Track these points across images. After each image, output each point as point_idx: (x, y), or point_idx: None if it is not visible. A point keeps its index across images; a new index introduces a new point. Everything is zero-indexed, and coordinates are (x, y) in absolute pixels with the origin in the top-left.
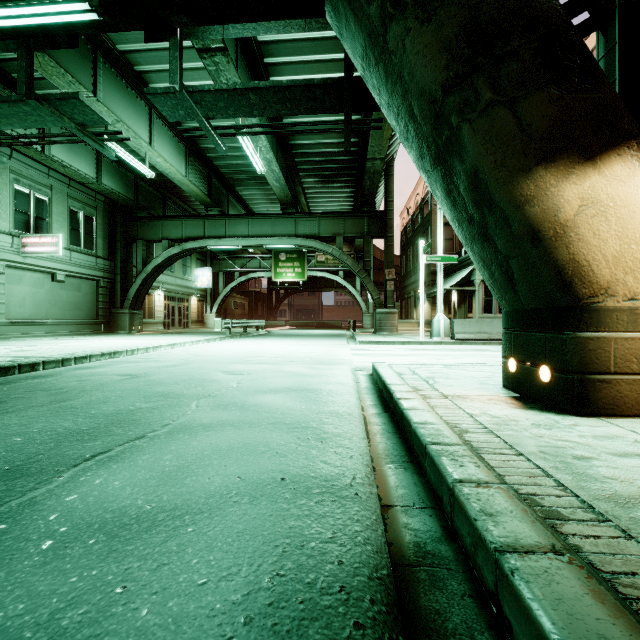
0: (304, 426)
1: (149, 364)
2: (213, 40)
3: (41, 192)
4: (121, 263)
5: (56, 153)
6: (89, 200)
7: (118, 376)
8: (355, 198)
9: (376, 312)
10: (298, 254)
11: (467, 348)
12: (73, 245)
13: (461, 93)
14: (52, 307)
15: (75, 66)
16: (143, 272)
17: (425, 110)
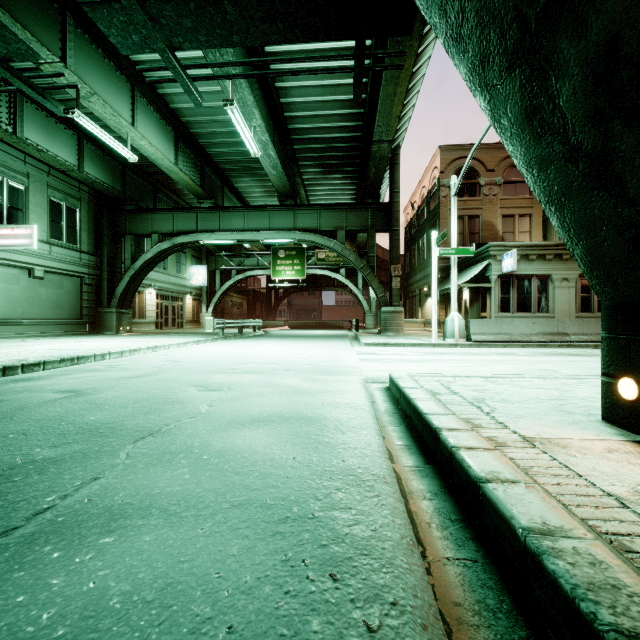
0: (297, 515)
1: (110, 374)
2: None
3: (16, 180)
4: (108, 259)
5: (30, 136)
6: (72, 190)
7: (55, 393)
8: (358, 191)
9: (381, 311)
10: (297, 251)
11: (489, 351)
12: (53, 239)
13: None
14: (29, 306)
15: (38, 25)
16: (131, 268)
17: None
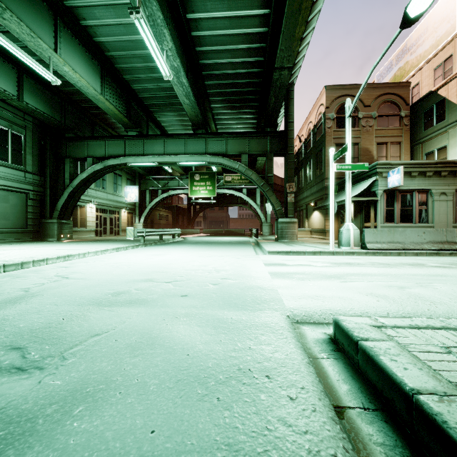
0: None
1: None
2: None
3: None
4: (50, 178)
5: None
6: (17, 119)
7: None
8: (257, 124)
9: (278, 222)
10: (209, 175)
11: (394, 261)
12: None
13: None
14: None
15: None
16: (70, 186)
17: None
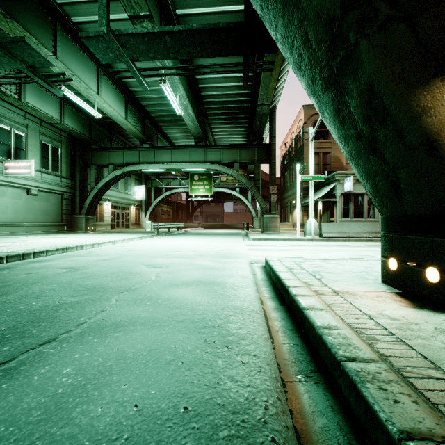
0: (210, 325)
1: (90, 258)
2: (141, 9)
3: (19, 129)
4: (79, 182)
5: (29, 100)
6: (55, 136)
7: (61, 269)
8: (248, 135)
9: (263, 217)
10: (207, 176)
11: (333, 244)
12: (43, 168)
13: (360, 9)
14: (28, 213)
15: (39, 32)
16: (95, 188)
17: (321, 33)
